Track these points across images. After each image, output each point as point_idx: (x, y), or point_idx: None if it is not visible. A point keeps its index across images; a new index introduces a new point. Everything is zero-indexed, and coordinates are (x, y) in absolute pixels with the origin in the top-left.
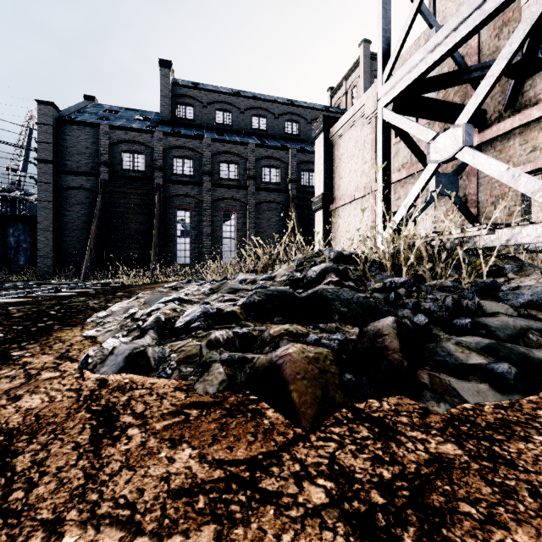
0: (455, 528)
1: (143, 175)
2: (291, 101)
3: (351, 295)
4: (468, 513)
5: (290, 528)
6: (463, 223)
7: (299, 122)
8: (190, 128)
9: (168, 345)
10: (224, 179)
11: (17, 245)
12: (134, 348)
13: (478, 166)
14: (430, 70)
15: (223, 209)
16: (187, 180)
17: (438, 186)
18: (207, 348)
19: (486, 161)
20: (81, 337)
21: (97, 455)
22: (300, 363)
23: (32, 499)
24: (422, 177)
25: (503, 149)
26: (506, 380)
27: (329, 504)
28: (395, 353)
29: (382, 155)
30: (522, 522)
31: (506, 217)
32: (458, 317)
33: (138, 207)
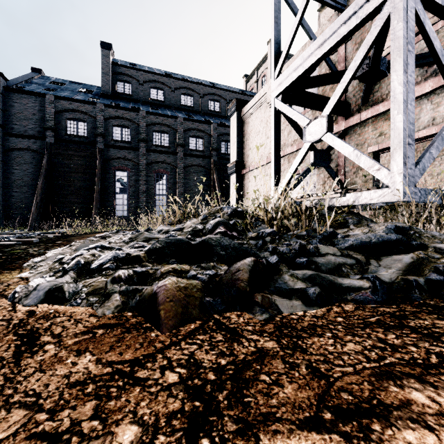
0: (252, 389)
1: (86, 140)
2: (214, 84)
3: (229, 242)
4: (264, 380)
5: (147, 398)
6: (335, 186)
7: (220, 101)
8: (128, 101)
9: (82, 282)
10: (157, 145)
11: None
12: (54, 285)
13: (335, 147)
14: (306, 73)
15: (156, 171)
16: (125, 146)
17: (315, 159)
18: (111, 283)
19: (341, 143)
20: (18, 279)
21: (17, 364)
22: (171, 291)
23: None
24: (300, 152)
25: (361, 133)
26: (311, 298)
27: (178, 382)
28: (242, 282)
29: (274, 134)
30: (293, 382)
31: (363, 183)
32: (301, 257)
33: (81, 168)
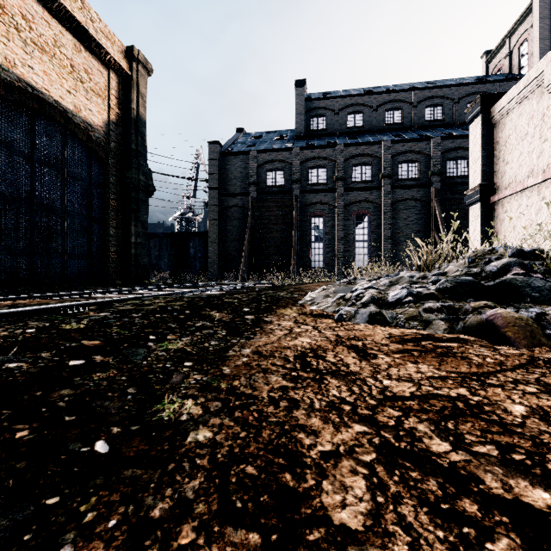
0: None
1: (283, 189)
2: (432, 82)
3: (543, 283)
4: None
5: (515, 395)
6: None
7: (443, 104)
8: (322, 138)
9: (392, 311)
10: (357, 182)
11: (195, 254)
12: (370, 311)
13: None
14: None
15: (355, 212)
16: (321, 188)
17: None
18: (424, 312)
19: None
20: (296, 313)
21: (370, 361)
22: (509, 318)
23: (352, 370)
24: None
25: None
26: None
27: (540, 392)
28: None
29: None
30: None
31: None
32: None
33: (279, 218)
